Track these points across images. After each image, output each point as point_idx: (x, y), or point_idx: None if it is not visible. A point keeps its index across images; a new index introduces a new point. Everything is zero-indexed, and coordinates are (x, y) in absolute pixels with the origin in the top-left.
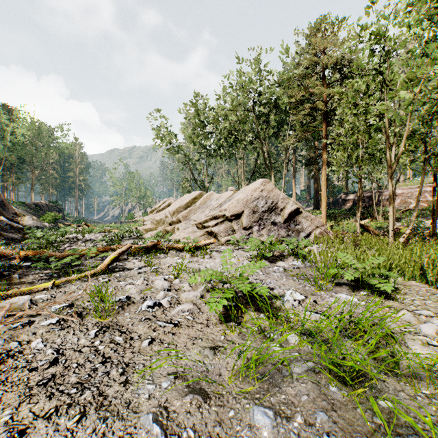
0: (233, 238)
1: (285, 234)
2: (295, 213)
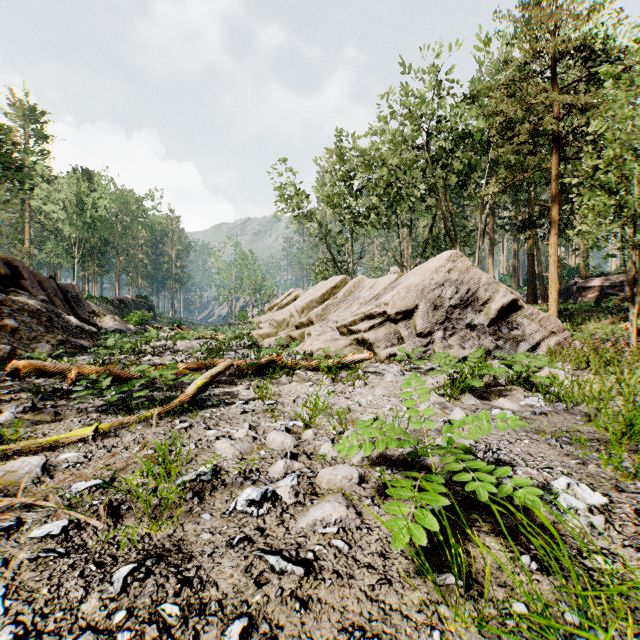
0: (402, 351)
1: (492, 345)
2: (509, 309)
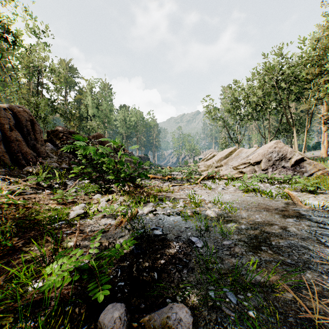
0: (254, 174)
1: (292, 174)
2: (300, 161)
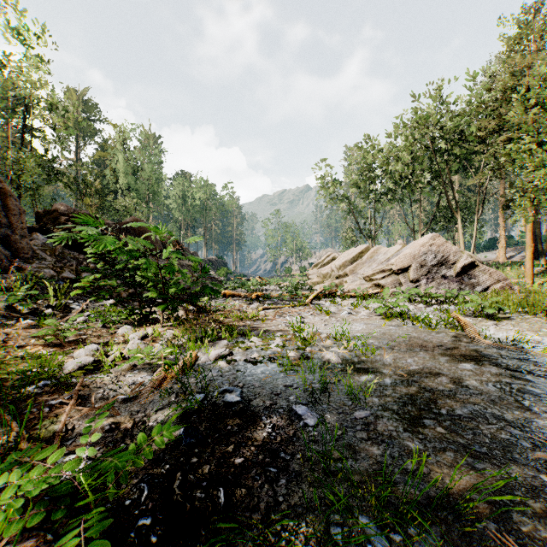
0: (399, 289)
1: (457, 287)
2: (469, 267)
